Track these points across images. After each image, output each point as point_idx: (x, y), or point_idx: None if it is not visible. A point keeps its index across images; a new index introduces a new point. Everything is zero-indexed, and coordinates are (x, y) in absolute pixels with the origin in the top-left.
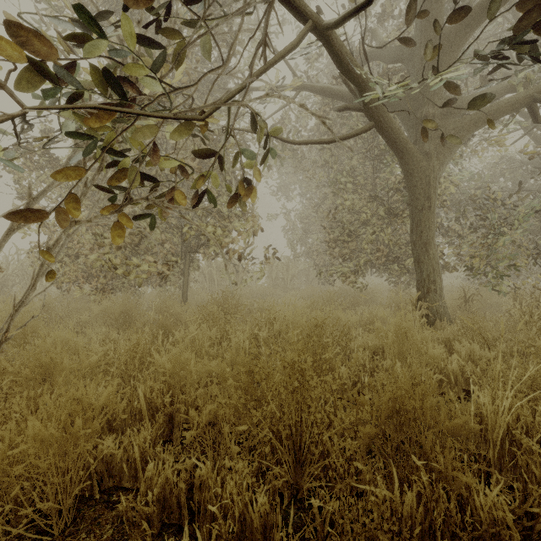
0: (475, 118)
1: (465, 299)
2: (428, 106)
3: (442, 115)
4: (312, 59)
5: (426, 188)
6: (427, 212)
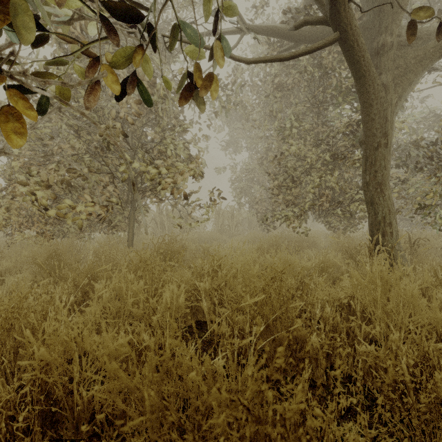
0: (440, 44)
1: (410, 243)
2: (385, 35)
3: (399, 45)
4: (257, 6)
5: (383, 123)
6: (383, 150)
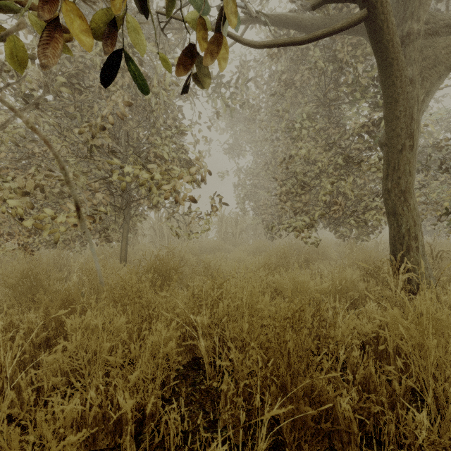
0: None
1: (433, 256)
2: (411, 22)
3: (427, 34)
4: None
5: (408, 122)
6: (408, 153)
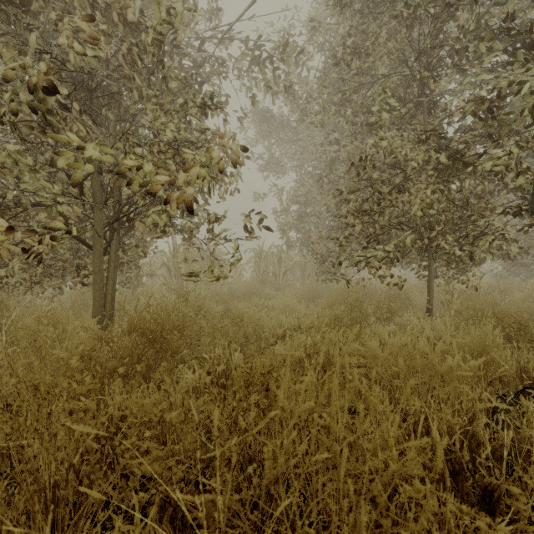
0: None
1: None
2: None
3: None
4: None
5: None
6: None
